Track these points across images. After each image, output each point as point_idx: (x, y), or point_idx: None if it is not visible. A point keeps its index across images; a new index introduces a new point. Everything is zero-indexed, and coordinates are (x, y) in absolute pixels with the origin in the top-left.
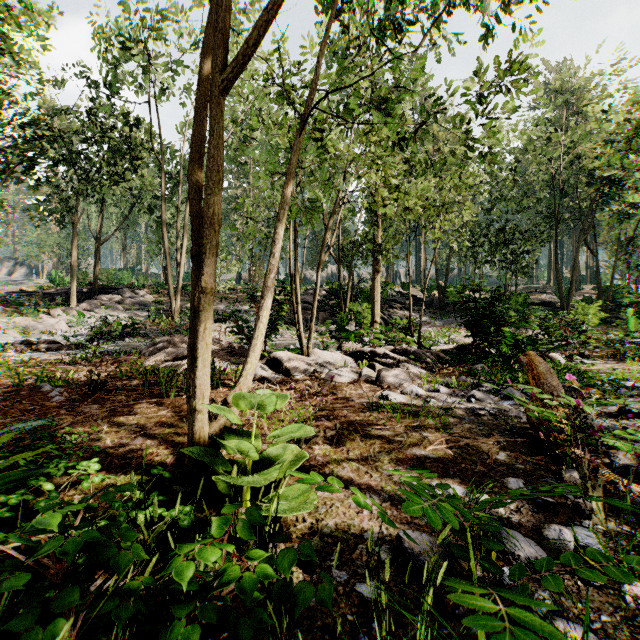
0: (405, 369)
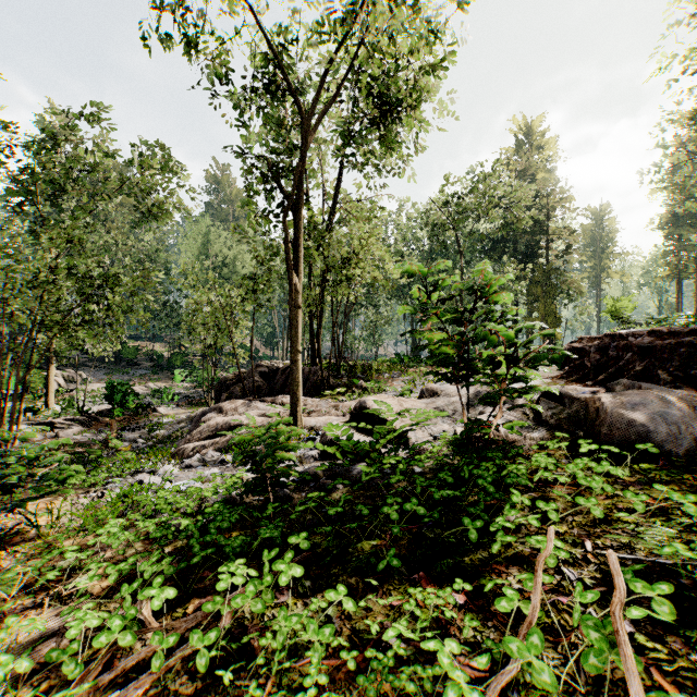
0: (72, 429)
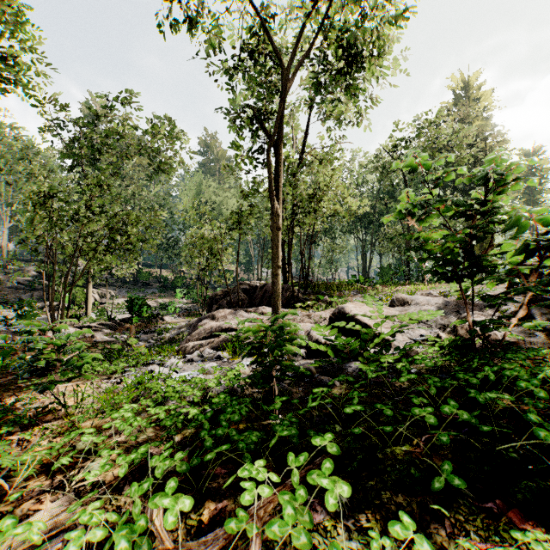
0: (103, 331)
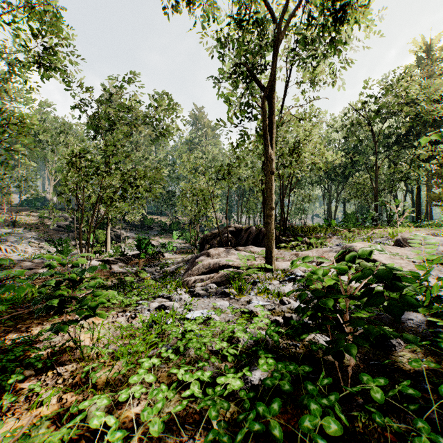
0: (118, 264)
